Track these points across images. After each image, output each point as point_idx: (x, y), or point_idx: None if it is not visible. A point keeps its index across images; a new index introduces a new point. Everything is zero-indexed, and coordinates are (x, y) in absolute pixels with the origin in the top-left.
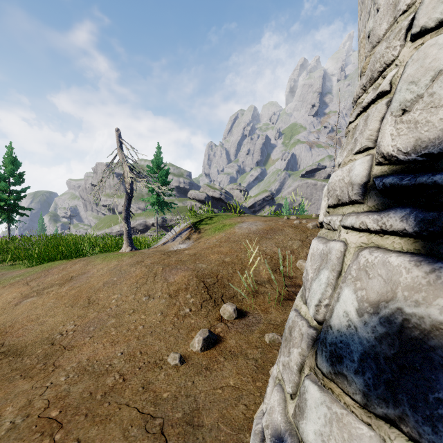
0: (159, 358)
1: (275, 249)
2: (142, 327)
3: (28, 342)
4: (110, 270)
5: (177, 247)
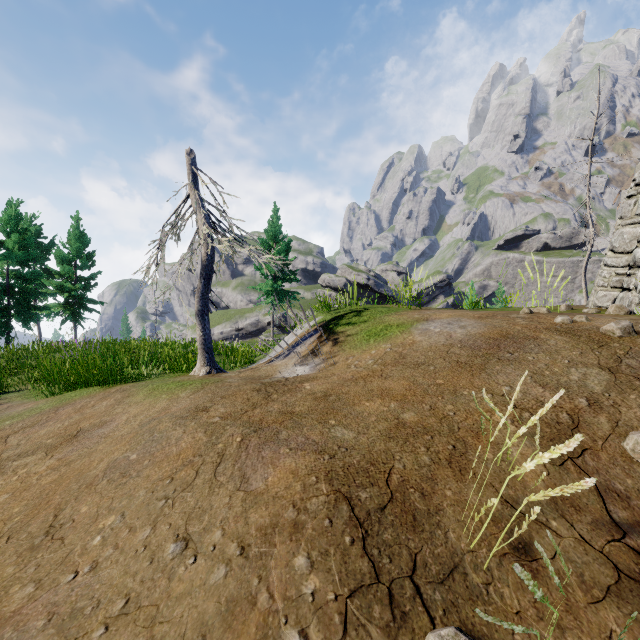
0: None
1: (537, 392)
2: None
3: None
4: (138, 427)
5: (291, 371)
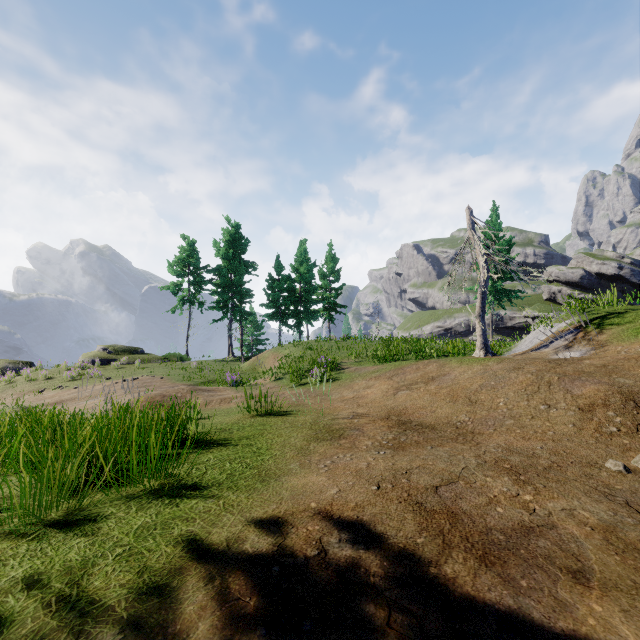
0: (592, 461)
1: None
2: (552, 432)
3: (431, 422)
4: (480, 374)
5: (562, 355)
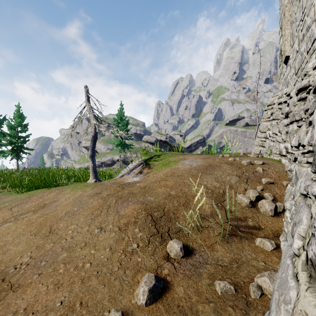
0: (99, 314)
1: (215, 184)
2: (90, 264)
3: None
4: (73, 200)
5: (131, 179)
